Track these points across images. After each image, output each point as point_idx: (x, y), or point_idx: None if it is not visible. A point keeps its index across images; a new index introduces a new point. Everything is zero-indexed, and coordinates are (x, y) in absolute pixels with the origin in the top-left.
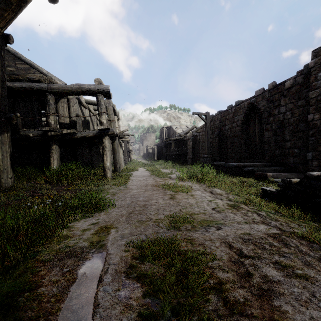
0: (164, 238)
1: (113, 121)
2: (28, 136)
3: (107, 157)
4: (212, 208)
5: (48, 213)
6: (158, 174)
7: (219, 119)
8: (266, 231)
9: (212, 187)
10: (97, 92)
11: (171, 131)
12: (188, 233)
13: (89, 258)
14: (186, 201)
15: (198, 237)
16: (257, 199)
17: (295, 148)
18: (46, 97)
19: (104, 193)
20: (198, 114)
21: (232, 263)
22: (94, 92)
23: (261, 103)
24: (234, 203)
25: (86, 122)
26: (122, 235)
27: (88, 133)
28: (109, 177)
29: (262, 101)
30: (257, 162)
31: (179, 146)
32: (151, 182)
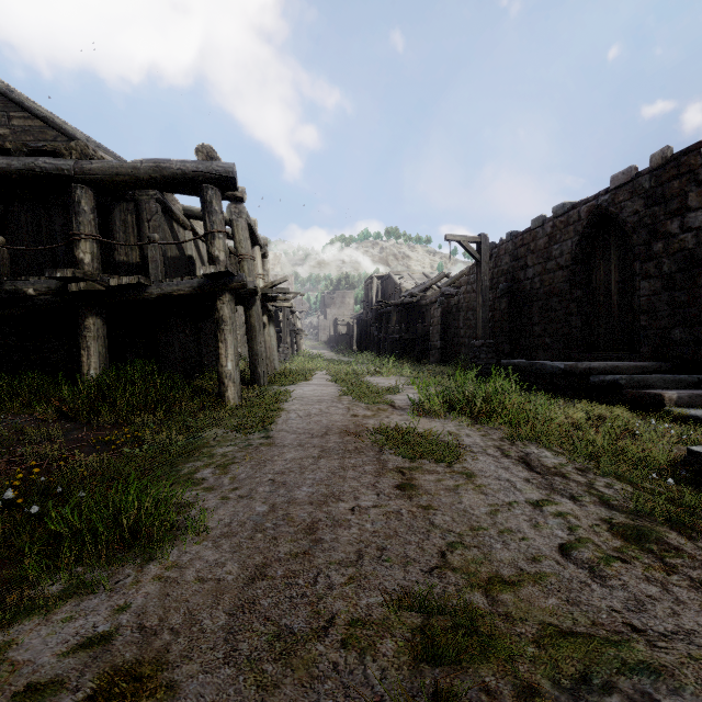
0: None
1: (247, 258)
2: (23, 294)
3: (227, 349)
4: (563, 547)
5: None
6: (361, 394)
7: (510, 252)
8: None
9: (522, 442)
10: (202, 180)
11: (390, 286)
12: None
13: None
14: (457, 507)
15: None
16: None
17: None
18: (72, 192)
19: (197, 459)
20: (460, 239)
21: None
22: (195, 178)
23: (628, 205)
24: (636, 523)
25: (184, 261)
26: None
27: (178, 286)
28: (233, 401)
29: (630, 200)
30: (616, 360)
31: (409, 320)
32: (341, 421)
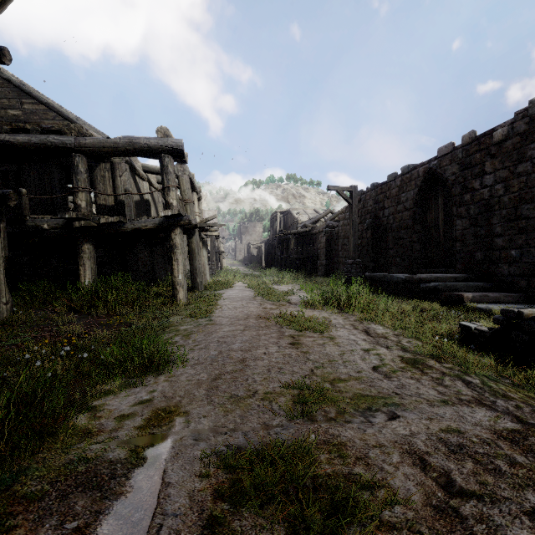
0: (282, 446)
1: (189, 202)
2: (41, 229)
3: (179, 265)
4: (374, 367)
5: (60, 377)
6: (268, 295)
7: (373, 197)
8: (491, 424)
9: (367, 322)
10: (161, 151)
11: (290, 219)
12: (332, 429)
13: (120, 496)
14: (322, 352)
15: (353, 438)
16: (460, 350)
17: (511, 248)
18: (73, 159)
19: (169, 332)
20: (338, 189)
21: (436, 512)
22: (156, 150)
23: (449, 168)
24: (415, 357)
25: (143, 203)
26: (196, 433)
27: (145, 223)
28: (182, 300)
29: (450, 165)
30: (441, 273)
31: (304, 244)
32: (256, 311)
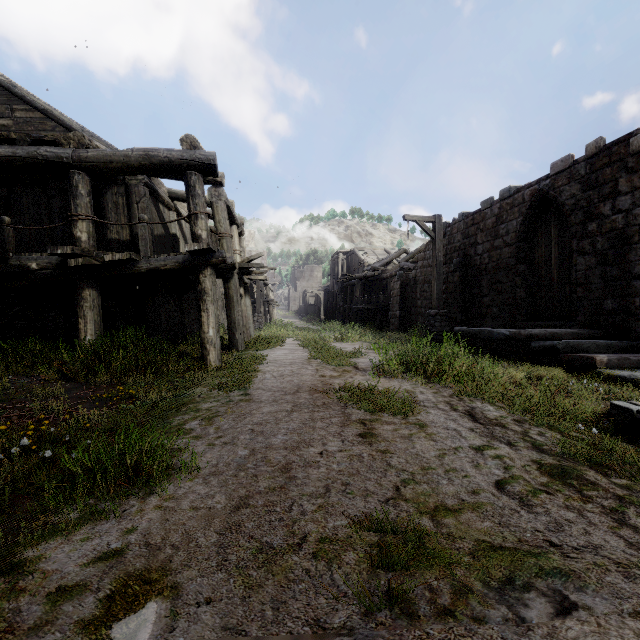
0: None
1: (226, 236)
2: (27, 269)
3: (209, 317)
4: (498, 483)
5: None
6: (328, 357)
7: (462, 230)
8: None
9: (469, 398)
10: (187, 167)
11: (355, 261)
12: None
13: None
14: (410, 451)
15: None
16: None
17: None
18: (71, 178)
19: (185, 413)
20: (417, 219)
21: None
22: (180, 165)
23: (566, 189)
24: (561, 463)
25: (169, 238)
26: None
27: (165, 261)
28: (214, 364)
29: (568, 185)
30: (556, 328)
31: (372, 292)
32: (310, 381)
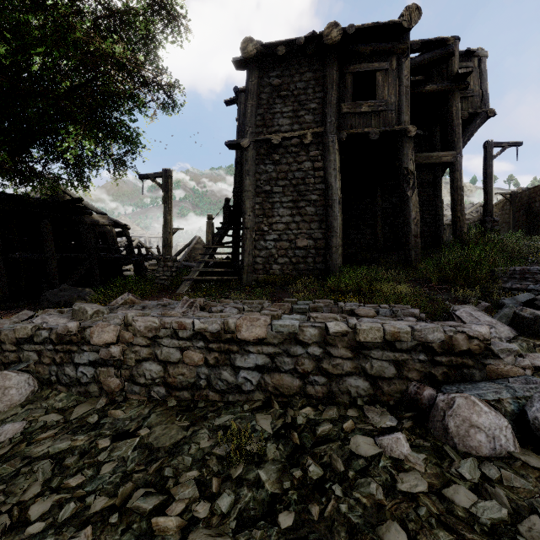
0: None
1: None
2: None
3: None
4: None
5: None
6: None
7: (527, 195)
8: None
9: None
10: None
11: None
12: None
13: None
14: None
15: None
16: None
17: None
18: None
19: None
20: (502, 194)
21: None
22: None
23: None
24: None
25: None
26: None
27: None
28: None
29: None
30: None
31: None
32: None
